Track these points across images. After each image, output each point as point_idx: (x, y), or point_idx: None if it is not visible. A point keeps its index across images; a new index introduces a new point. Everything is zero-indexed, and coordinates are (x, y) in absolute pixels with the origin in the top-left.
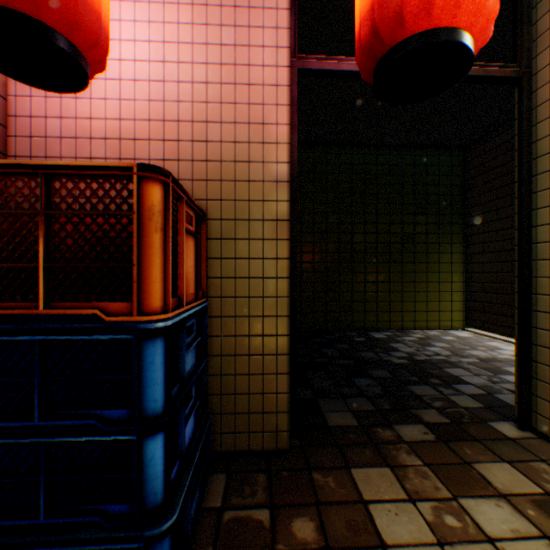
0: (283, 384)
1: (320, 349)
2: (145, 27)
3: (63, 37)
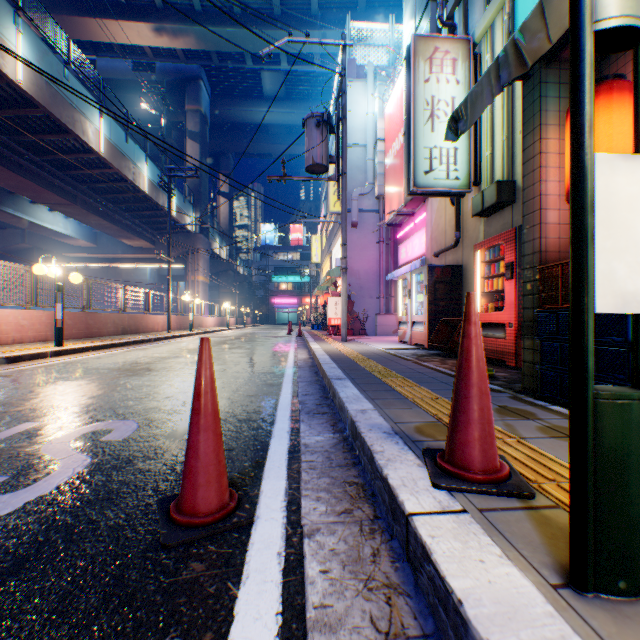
0: None
1: None
2: None
3: None
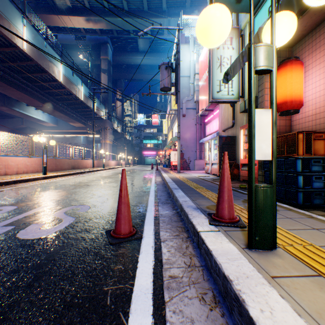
0: None
1: None
2: (321, 80)
3: (290, 110)
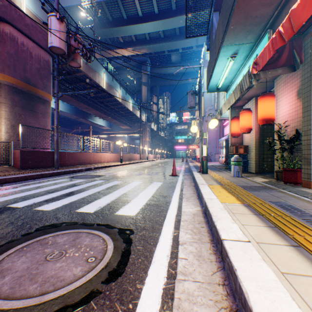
0: (254, 165)
1: None
2: None
3: (234, 136)
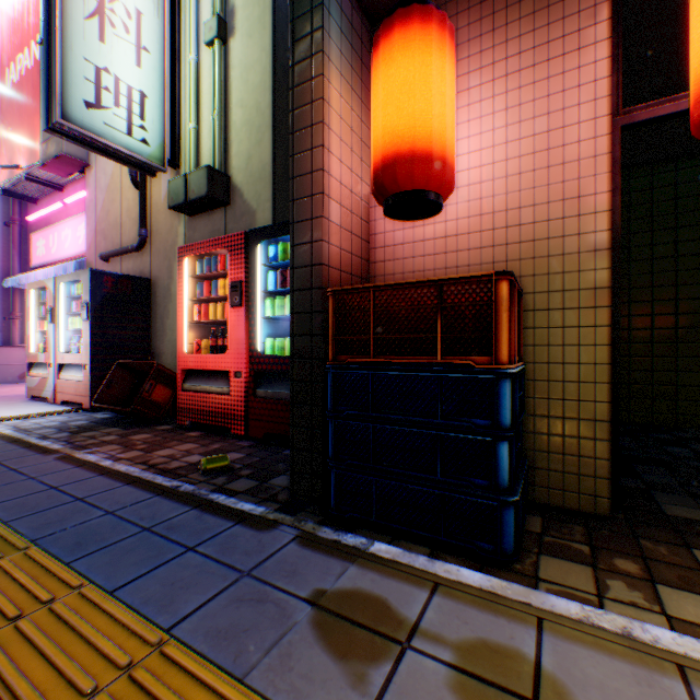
0: (601, 450)
1: (661, 446)
2: (464, 143)
3: (434, 194)
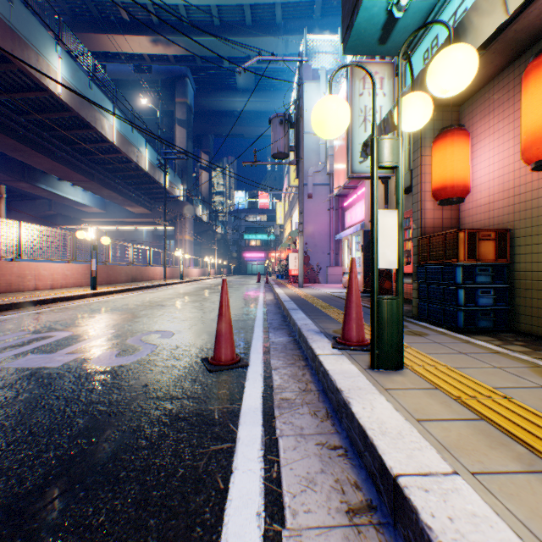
0: None
1: None
2: (495, 157)
3: (452, 198)
